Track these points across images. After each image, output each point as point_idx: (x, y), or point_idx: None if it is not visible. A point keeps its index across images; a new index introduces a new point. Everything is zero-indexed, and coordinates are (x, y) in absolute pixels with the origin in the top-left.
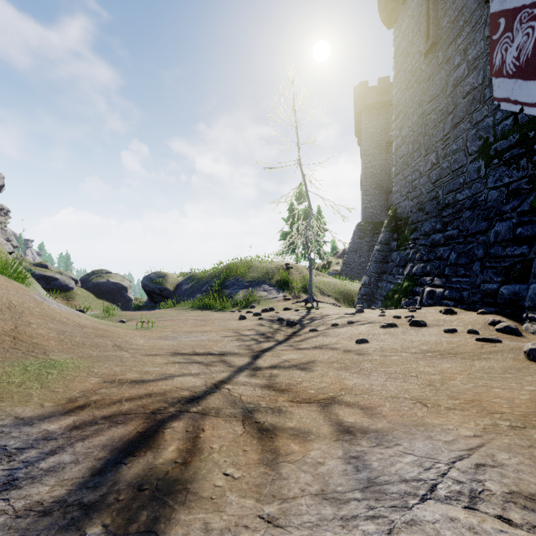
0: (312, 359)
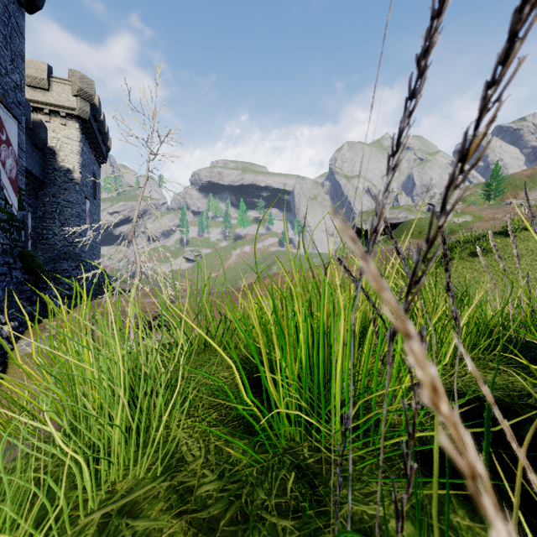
0: (153, 309)
